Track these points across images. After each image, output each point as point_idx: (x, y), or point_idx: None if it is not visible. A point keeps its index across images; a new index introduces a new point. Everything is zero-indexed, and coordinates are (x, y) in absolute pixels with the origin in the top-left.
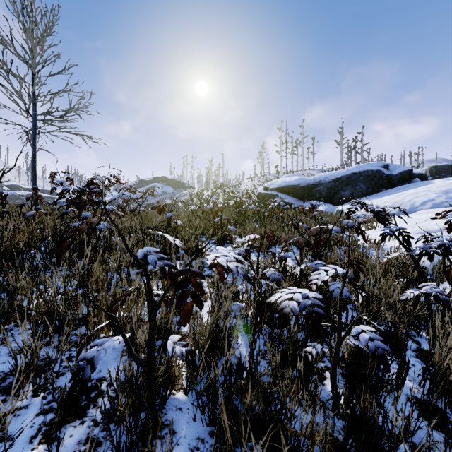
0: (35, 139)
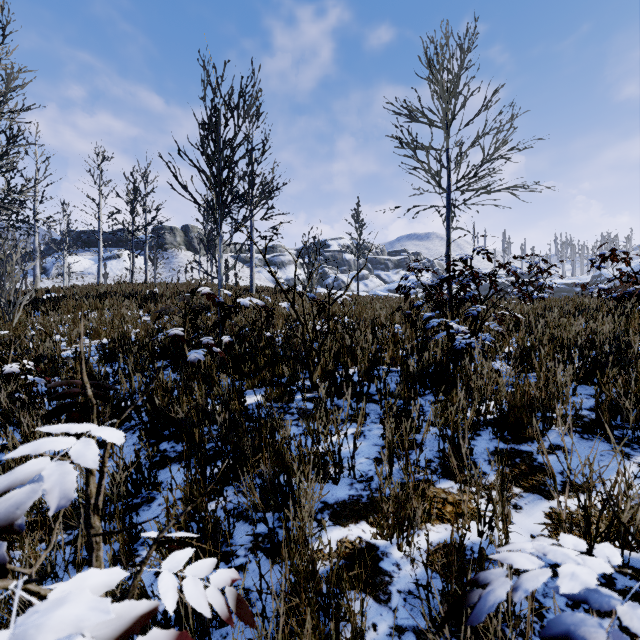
0: (449, 218)
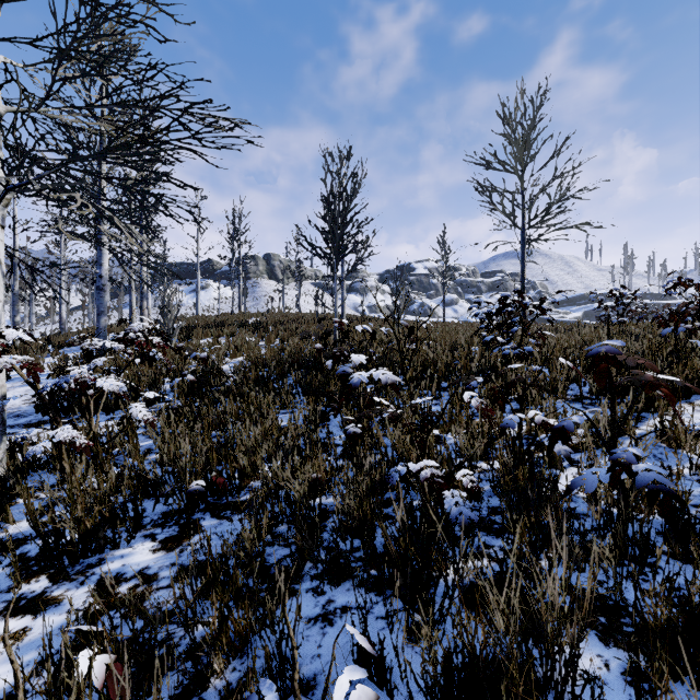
0: (523, 252)
